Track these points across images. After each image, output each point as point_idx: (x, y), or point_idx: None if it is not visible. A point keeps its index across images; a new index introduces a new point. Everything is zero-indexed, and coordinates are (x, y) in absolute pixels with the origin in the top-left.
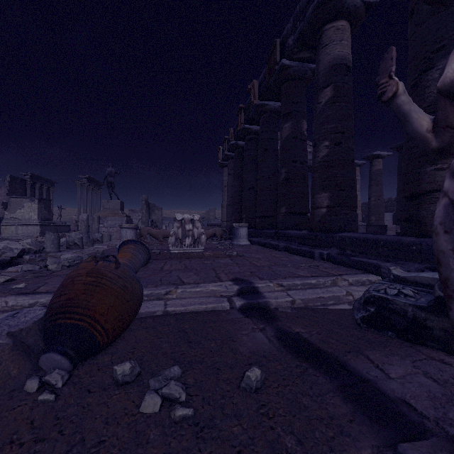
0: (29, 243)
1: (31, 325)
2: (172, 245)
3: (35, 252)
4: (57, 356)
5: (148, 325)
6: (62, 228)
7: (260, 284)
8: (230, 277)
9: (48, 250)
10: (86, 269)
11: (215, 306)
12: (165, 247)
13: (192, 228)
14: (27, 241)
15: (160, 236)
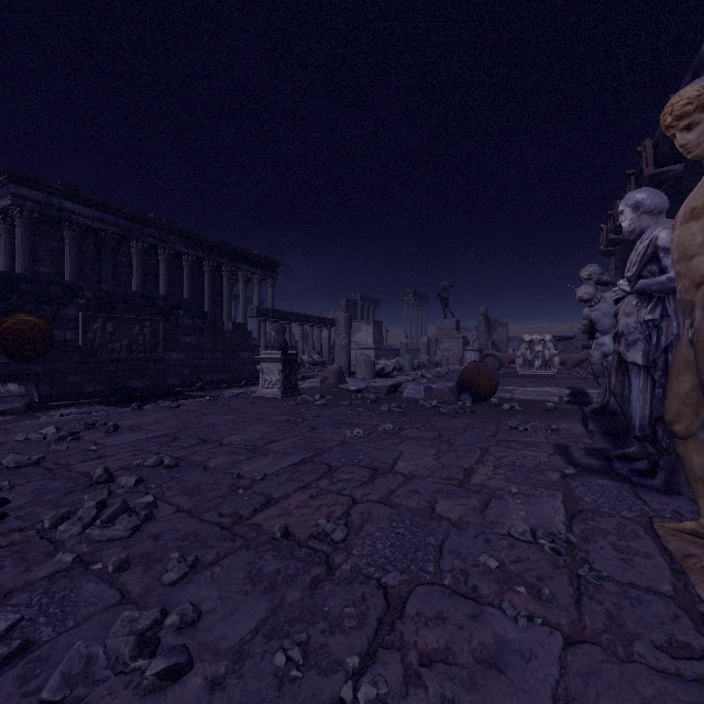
0: (394, 362)
1: (453, 387)
2: (520, 366)
3: (398, 370)
4: (467, 395)
5: (502, 400)
6: (391, 352)
7: (590, 390)
8: (567, 387)
9: (406, 369)
10: (472, 366)
11: (546, 398)
12: (512, 371)
13: (542, 350)
14: (393, 361)
15: (506, 361)
